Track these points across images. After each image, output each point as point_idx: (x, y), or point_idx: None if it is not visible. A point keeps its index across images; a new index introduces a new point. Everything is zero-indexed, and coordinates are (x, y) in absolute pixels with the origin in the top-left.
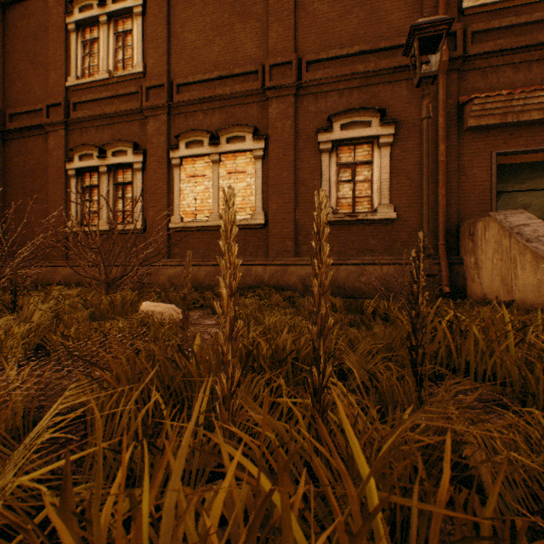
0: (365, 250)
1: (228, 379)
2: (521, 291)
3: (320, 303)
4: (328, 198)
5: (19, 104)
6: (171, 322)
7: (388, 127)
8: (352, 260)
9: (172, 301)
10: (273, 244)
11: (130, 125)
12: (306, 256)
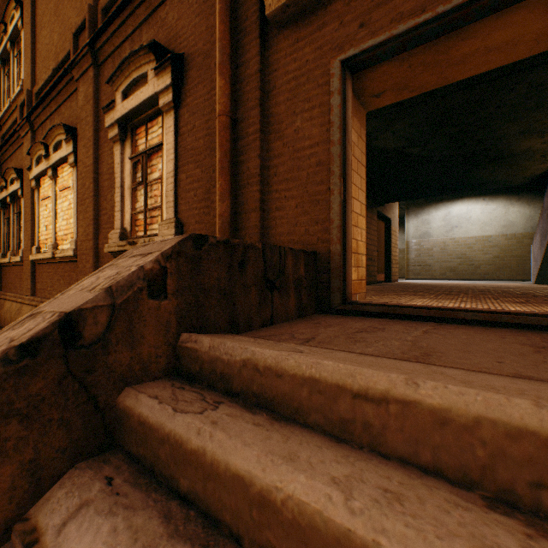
0: None
1: None
2: None
3: None
4: (120, 214)
5: None
6: None
7: (164, 75)
8: None
9: None
10: None
11: (22, 150)
12: None
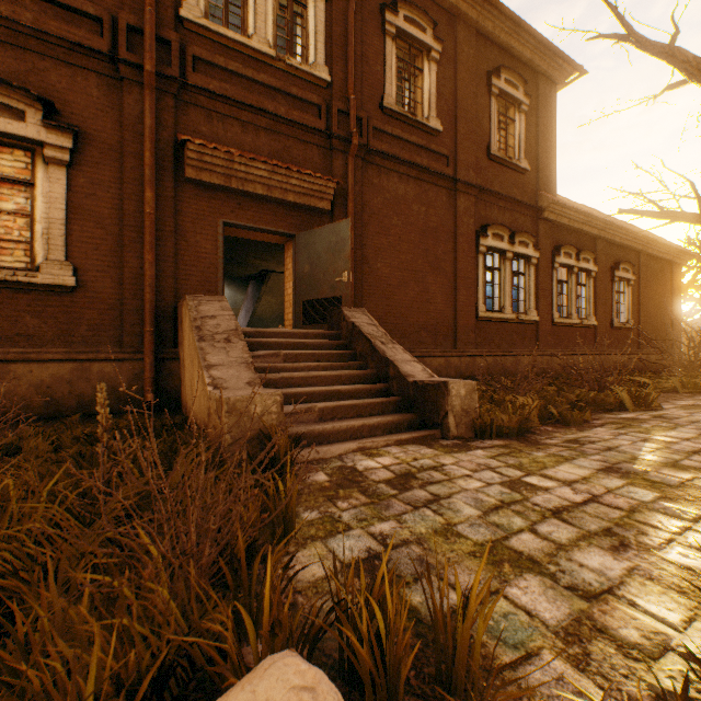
0: (19, 335)
1: None
2: (196, 404)
3: None
4: None
5: None
6: None
7: (60, 135)
8: None
9: None
10: None
11: None
12: None
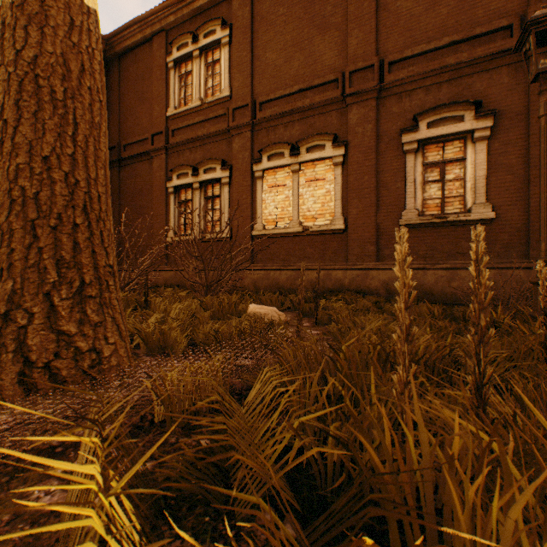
0: (456, 253)
1: (405, 371)
2: None
3: (479, 315)
4: (413, 200)
5: (130, 136)
6: (279, 323)
7: (484, 120)
8: (441, 264)
9: (264, 303)
10: (353, 248)
11: (218, 144)
12: (388, 260)
